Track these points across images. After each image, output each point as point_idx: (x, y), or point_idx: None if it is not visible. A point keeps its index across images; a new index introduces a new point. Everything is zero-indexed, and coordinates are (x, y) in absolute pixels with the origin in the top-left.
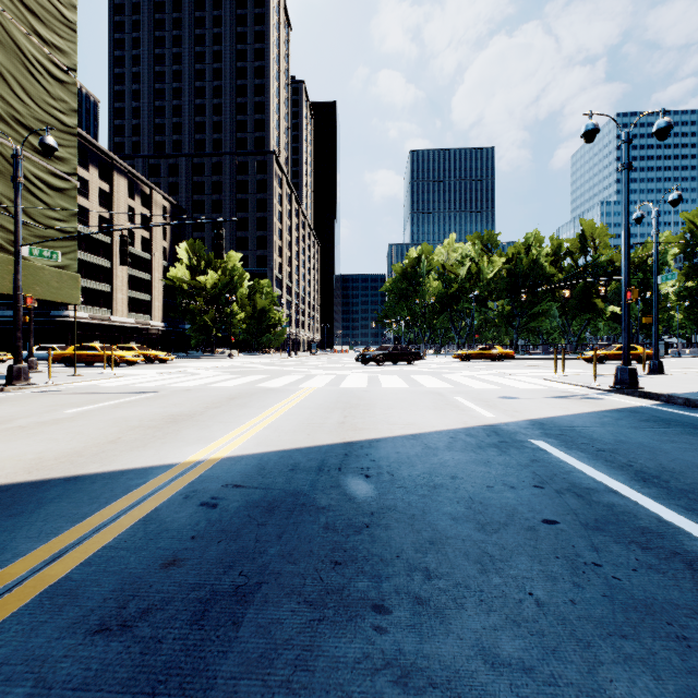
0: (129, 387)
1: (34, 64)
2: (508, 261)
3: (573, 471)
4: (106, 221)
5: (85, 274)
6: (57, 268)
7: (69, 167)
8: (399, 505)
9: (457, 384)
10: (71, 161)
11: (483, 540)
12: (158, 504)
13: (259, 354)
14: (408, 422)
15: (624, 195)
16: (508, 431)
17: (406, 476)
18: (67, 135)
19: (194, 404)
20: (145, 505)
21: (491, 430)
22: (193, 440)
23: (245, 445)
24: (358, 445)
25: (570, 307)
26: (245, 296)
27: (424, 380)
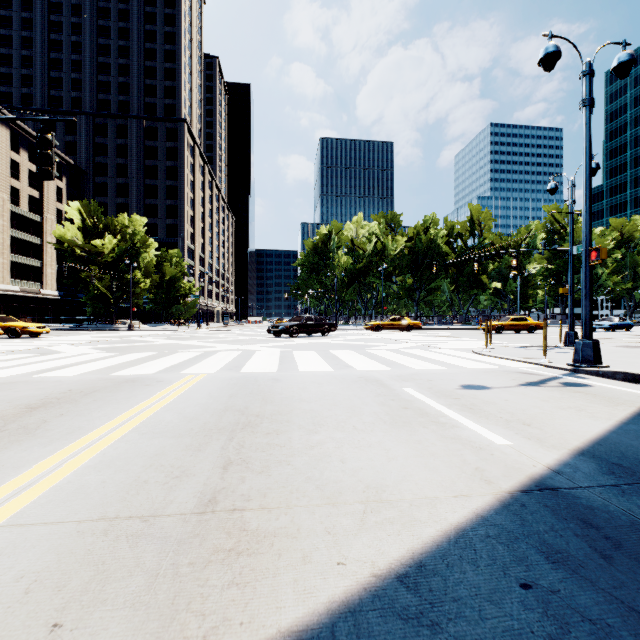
0: None
1: None
2: (410, 239)
3: None
4: None
5: None
6: None
7: None
8: None
9: (390, 363)
10: None
11: None
12: None
13: (166, 326)
14: (366, 484)
15: (585, 137)
16: (612, 515)
17: None
18: None
19: None
20: None
21: (570, 512)
22: None
23: None
24: None
25: (462, 282)
26: (152, 264)
27: (348, 357)
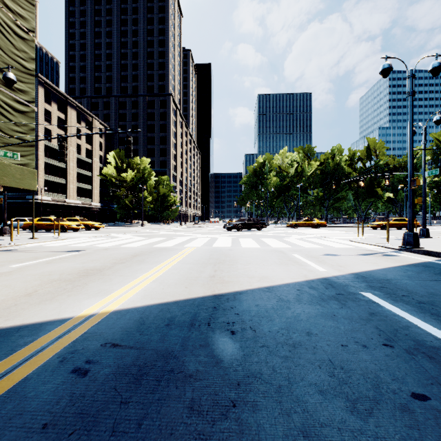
0: (66, 247)
1: (3, 25)
2: (321, 164)
3: (410, 326)
4: (62, 138)
5: (49, 172)
6: (20, 165)
7: (28, 97)
8: (264, 371)
9: (293, 244)
10: (30, 93)
11: (361, 429)
12: (31, 371)
13: (161, 224)
14: (262, 276)
15: (409, 114)
16: (340, 283)
17: (266, 332)
18: (27, 75)
19: (107, 260)
20: (17, 372)
21: (327, 282)
22: (94, 292)
23: (134, 298)
24: (224, 298)
25: (361, 193)
26: (153, 186)
27: (270, 241)
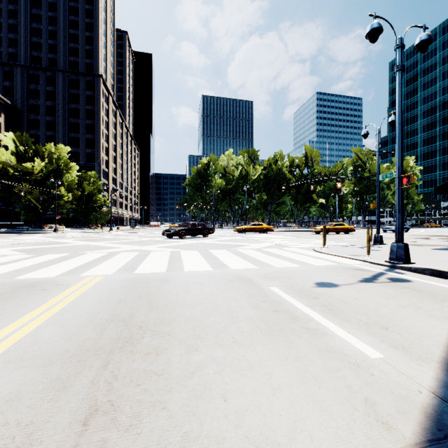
0: None
1: None
2: (265, 168)
3: None
4: None
5: None
6: None
7: None
8: None
9: (256, 261)
10: None
11: None
12: None
13: (86, 229)
14: (255, 445)
15: (398, 93)
16: None
17: None
18: None
19: None
20: None
21: None
22: None
23: None
24: None
25: (300, 199)
26: (75, 182)
27: (223, 256)
